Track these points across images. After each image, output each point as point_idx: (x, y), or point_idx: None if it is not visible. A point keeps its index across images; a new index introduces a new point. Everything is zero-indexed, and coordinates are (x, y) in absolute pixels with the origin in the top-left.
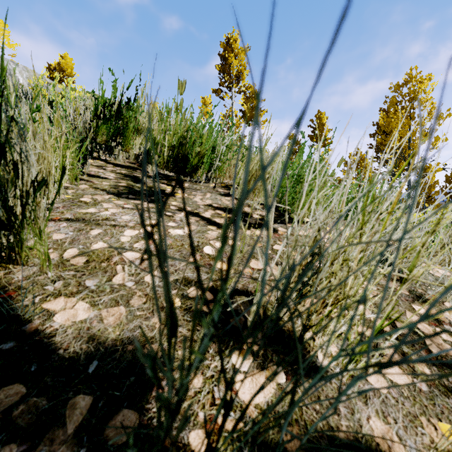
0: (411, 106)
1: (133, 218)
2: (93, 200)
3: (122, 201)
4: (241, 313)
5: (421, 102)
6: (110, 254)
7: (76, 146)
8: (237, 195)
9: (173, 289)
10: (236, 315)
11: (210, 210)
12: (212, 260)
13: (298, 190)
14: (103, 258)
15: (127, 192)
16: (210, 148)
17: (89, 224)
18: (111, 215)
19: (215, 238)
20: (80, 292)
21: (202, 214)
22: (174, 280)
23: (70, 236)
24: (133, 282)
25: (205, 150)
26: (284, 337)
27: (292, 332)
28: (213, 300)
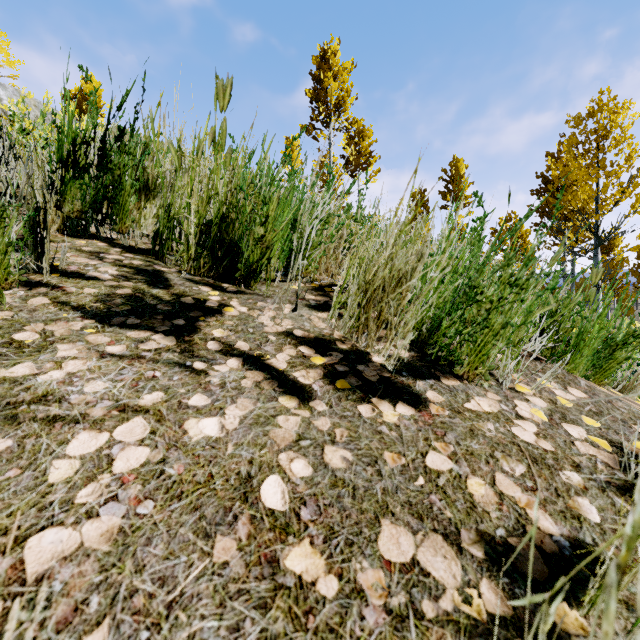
0: (600, 148)
1: (111, 388)
2: (41, 338)
3: (107, 335)
4: None
5: (617, 142)
6: None
7: None
8: (342, 328)
9: None
10: None
11: (288, 348)
12: (281, 540)
13: (468, 314)
14: None
15: (127, 310)
16: (289, 224)
17: None
18: (60, 383)
19: (293, 441)
20: None
21: (270, 360)
22: None
23: None
24: None
25: (275, 234)
26: None
27: None
28: None
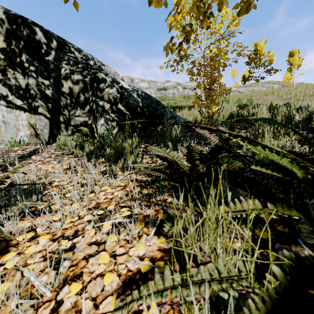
0: None
1: None
2: None
3: None
4: None
5: None
6: None
7: None
8: None
9: None
10: None
11: None
12: None
13: None
14: None
15: None
16: None
17: None
18: None
19: None
20: None
21: None
22: None
23: None
24: None
25: None
26: None
27: None
28: None
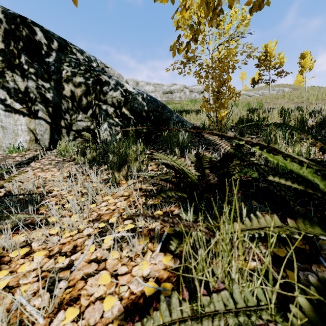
0: None
1: None
2: None
3: None
4: None
5: None
6: None
7: None
8: None
9: None
10: None
11: None
12: None
13: None
14: None
15: None
16: None
17: None
18: None
19: None
20: None
21: None
22: None
23: None
24: None
25: None
26: None
27: None
28: None
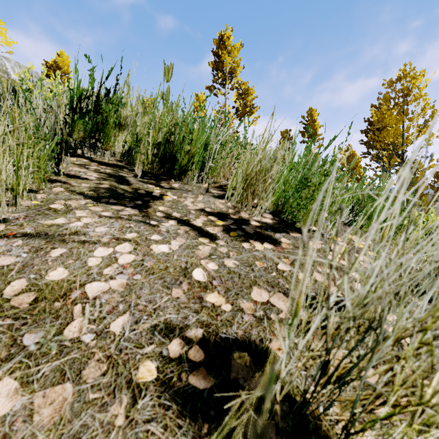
0: (405, 102)
1: (109, 230)
2: (65, 207)
3: (100, 207)
4: (243, 384)
5: (415, 98)
6: (69, 287)
7: (42, 144)
8: (233, 201)
9: (148, 345)
10: (236, 389)
11: (202, 217)
12: (204, 291)
13: (304, 195)
14: (58, 294)
15: (108, 195)
16: (202, 146)
17: (51, 241)
18: (82, 227)
19: (208, 256)
20: (10, 357)
21: (192, 222)
22: (151, 327)
23: (21, 260)
24: (93, 335)
25: (196, 149)
26: (308, 431)
27: (318, 421)
28: (204, 362)
